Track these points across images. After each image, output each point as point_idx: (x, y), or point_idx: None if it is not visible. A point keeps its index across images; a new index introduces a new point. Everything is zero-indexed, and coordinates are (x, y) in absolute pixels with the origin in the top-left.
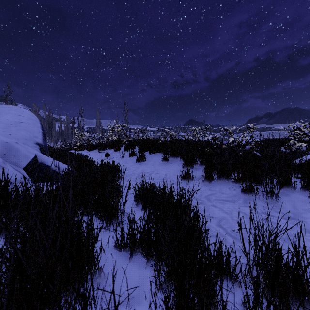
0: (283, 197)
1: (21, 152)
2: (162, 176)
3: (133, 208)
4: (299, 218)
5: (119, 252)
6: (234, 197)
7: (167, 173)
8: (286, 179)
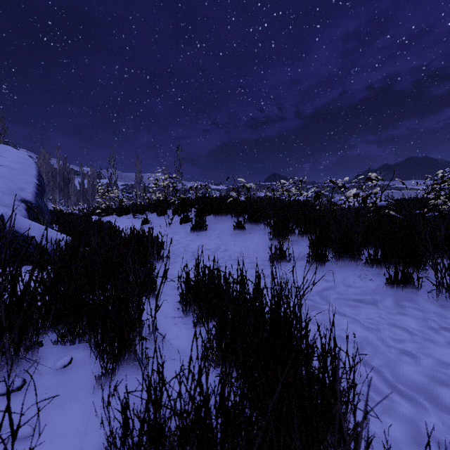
0: None
1: None
2: (234, 255)
3: (177, 319)
4: None
5: None
6: (374, 295)
7: (243, 250)
8: None
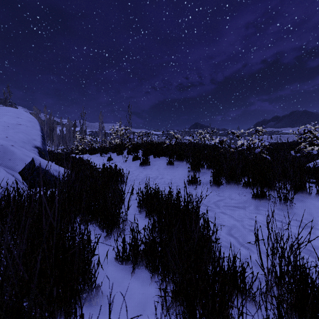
0: (298, 204)
1: (16, 155)
2: (167, 181)
3: (136, 215)
4: (316, 226)
5: (120, 265)
6: (245, 204)
7: (172, 178)
8: (301, 184)
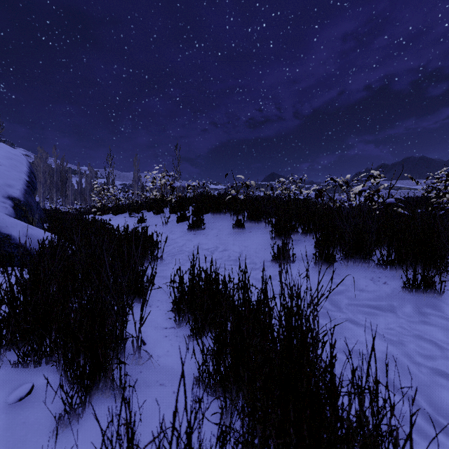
0: None
1: None
2: (234, 255)
3: (169, 331)
4: None
5: None
6: (390, 300)
7: (243, 250)
8: None
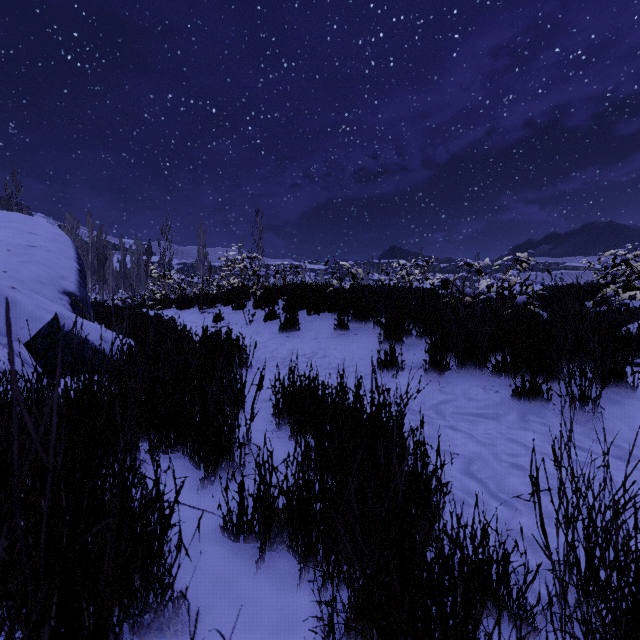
0: (609, 409)
1: (21, 308)
2: (335, 362)
3: (270, 433)
4: None
5: (233, 544)
6: (497, 409)
7: (346, 356)
8: (615, 369)
